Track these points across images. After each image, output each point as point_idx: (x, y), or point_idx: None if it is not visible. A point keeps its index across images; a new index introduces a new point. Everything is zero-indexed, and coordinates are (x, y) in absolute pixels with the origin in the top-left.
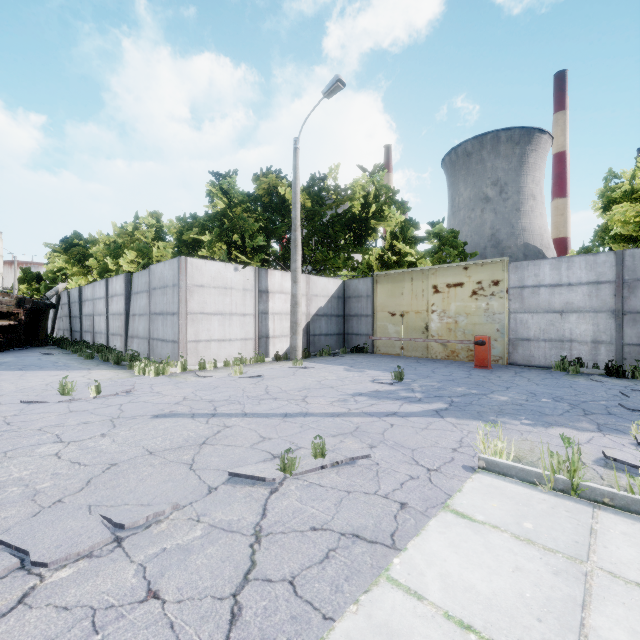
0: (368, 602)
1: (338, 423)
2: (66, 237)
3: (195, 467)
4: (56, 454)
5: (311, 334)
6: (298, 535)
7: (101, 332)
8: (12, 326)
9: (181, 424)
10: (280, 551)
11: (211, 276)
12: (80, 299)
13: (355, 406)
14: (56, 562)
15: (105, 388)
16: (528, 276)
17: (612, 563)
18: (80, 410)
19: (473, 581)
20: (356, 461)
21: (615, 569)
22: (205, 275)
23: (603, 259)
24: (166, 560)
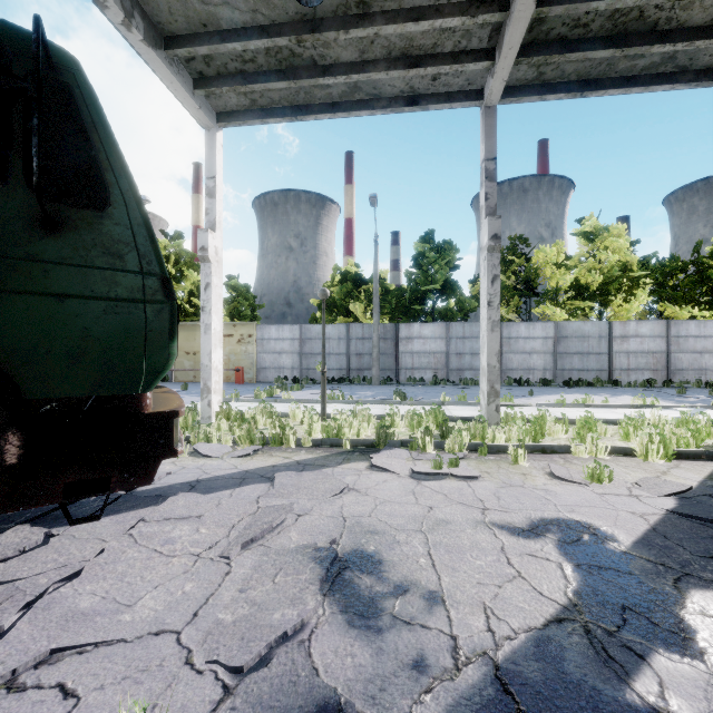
0: None
1: None
2: None
3: None
4: None
5: None
6: None
7: None
8: None
9: None
10: None
11: None
12: None
13: None
14: None
15: None
16: (266, 333)
17: None
18: None
19: None
20: None
21: None
22: None
23: (296, 328)
24: None
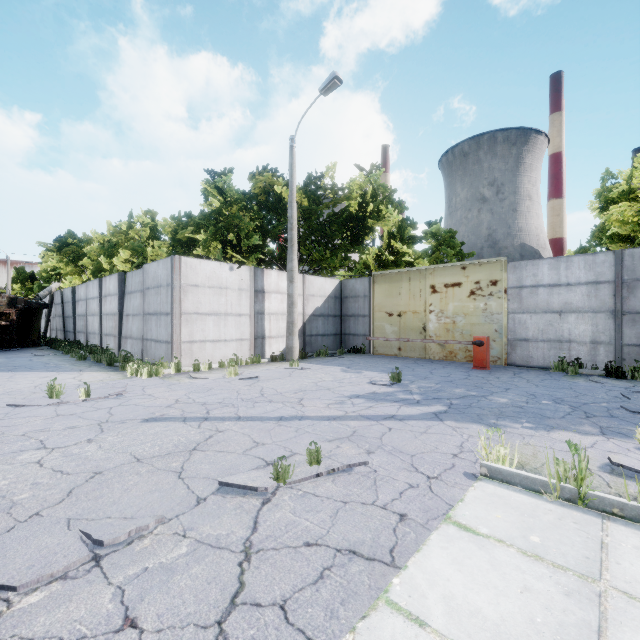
0: (366, 630)
1: (334, 427)
2: (60, 236)
3: (184, 475)
4: (38, 462)
5: (308, 334)
6: (291, 552)
7: (94, 332)
8: (3, 326)
9: (172, 428)
10: (271, 570)
11: (206, 276)
12: (73, 299)
13: (352, 409)
14: (26, 585)
15: (95, 390)
16: (526, 276)
17: (627, 582)
18: (68, 414)
19: (479, 604)
20: (353, 468)
21: (630, 589)
22: (200, 274)
23: (602, 259)
24: (147, 582)
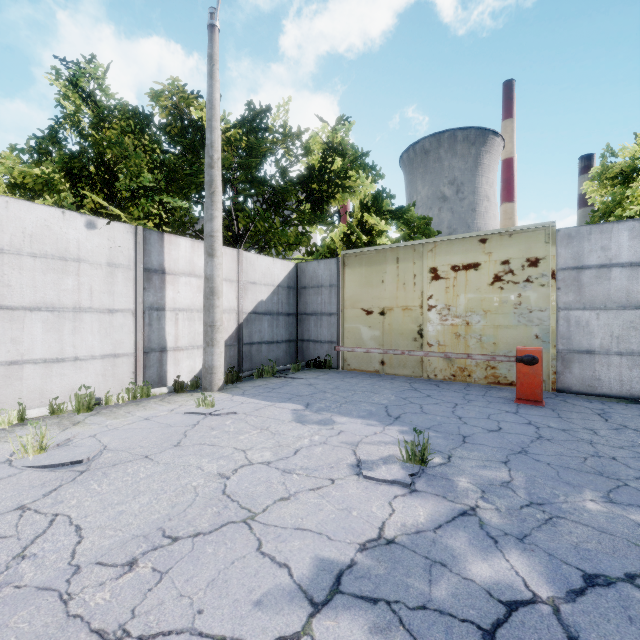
0: None
1: None
2: None
3: None
4: None
5: (245, 342)
6: None
7: None
8: None
9: None
10: None
11: (23, 232)
12: None
13: None
14: None
15: None
16: (590, 250)
17: None
18: None
19: None
20: None
21: None
22: (5, 228)
23: None
24: None
